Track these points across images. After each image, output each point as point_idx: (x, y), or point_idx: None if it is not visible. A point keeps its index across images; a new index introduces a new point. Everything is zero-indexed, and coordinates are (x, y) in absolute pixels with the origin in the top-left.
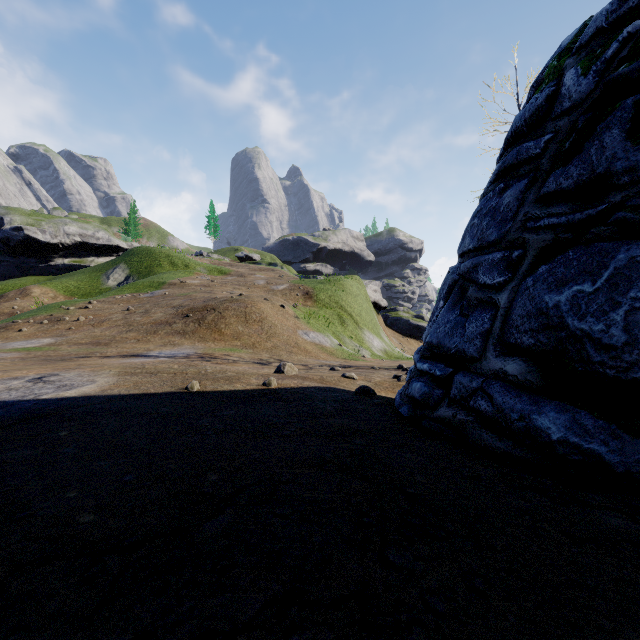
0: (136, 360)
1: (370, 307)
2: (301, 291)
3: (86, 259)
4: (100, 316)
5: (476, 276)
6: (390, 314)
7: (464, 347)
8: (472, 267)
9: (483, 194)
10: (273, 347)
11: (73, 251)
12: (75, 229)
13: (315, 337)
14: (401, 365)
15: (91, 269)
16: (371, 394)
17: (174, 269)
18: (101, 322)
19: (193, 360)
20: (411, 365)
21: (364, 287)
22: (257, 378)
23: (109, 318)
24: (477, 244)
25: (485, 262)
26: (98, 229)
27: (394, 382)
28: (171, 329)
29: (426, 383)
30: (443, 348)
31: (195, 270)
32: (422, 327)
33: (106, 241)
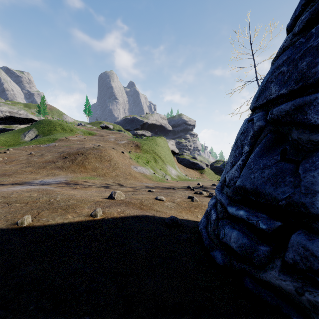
0: (13, 188)
1: (170, 153)
2: (134, 144)
3: (13, 125)
4: (12, 157)
5: (304, 117)
6: (180, 156)
7: (303, 200)
8: (293, 109)
9: (283, 49)
10: (116, 175)
11: (5, 121)
12: (6, 108)
13: (141, 169)
14: (189, 186)
15: (15, 131)
16: (179, 225)
17: (64, 132)
18: (11, 161)
19: (60, 186)
20: (193, 185)
21: (167, 142)
22: (90, 206)
23: (17, 159)
24: (296, 85)
25: (317, 100)
26: (20, 109)
27: (189, 202)
28: (54, 165)
29: (244, 233)
30: (265, 196)
31: (76, 132)
32: (195, 163)
33: (25, 116)
